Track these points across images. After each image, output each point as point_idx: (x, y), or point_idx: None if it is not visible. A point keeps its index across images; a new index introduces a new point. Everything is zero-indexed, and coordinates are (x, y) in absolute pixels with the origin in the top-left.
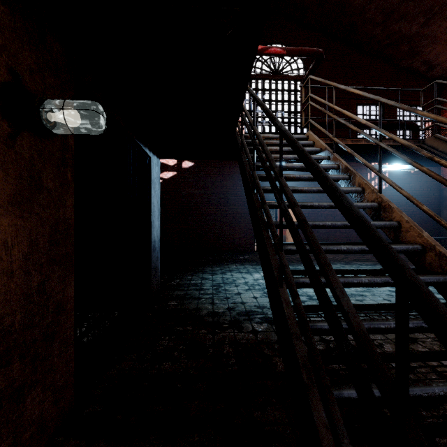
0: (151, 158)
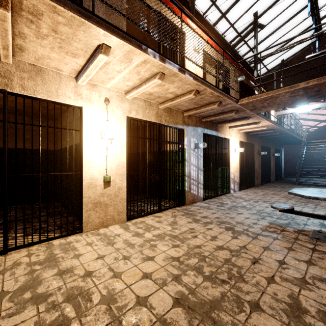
0: (282, 150)
